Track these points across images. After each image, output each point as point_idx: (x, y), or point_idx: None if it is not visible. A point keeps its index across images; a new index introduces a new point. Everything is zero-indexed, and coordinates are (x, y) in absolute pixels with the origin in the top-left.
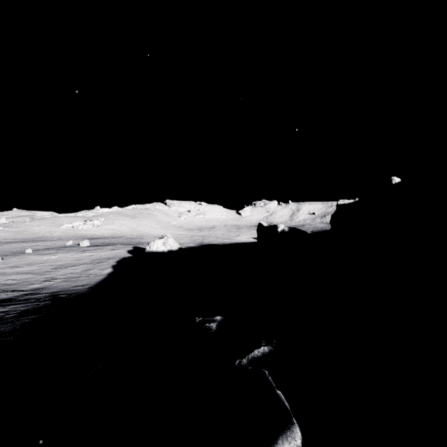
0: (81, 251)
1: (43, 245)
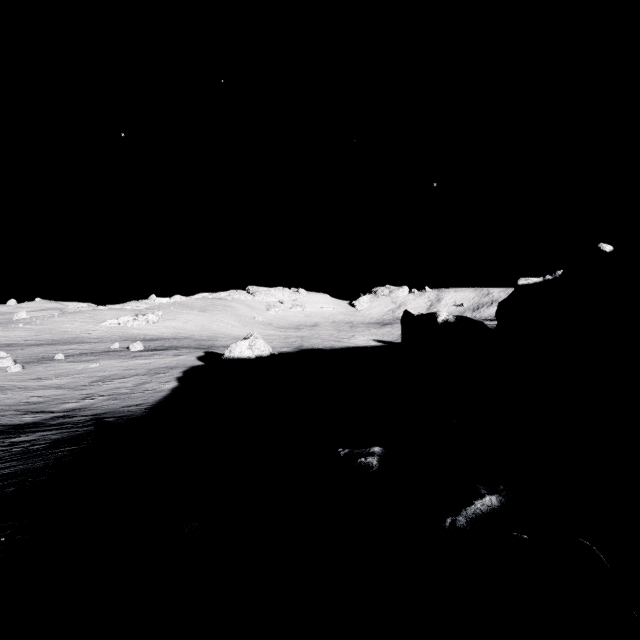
0: (132, 357)
1: (79, 349)
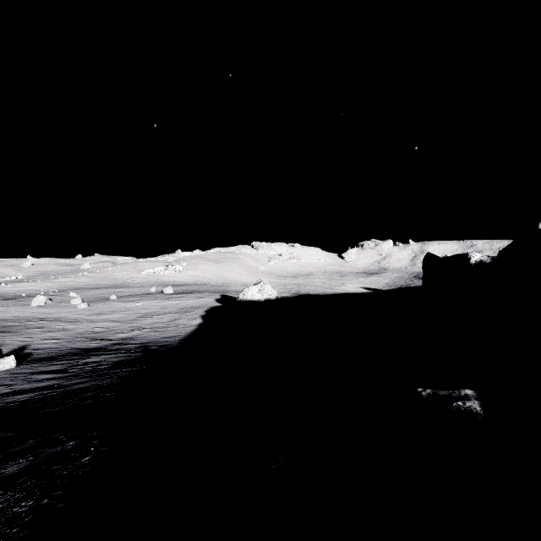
0: (165, 298)
1: (126, 292)
